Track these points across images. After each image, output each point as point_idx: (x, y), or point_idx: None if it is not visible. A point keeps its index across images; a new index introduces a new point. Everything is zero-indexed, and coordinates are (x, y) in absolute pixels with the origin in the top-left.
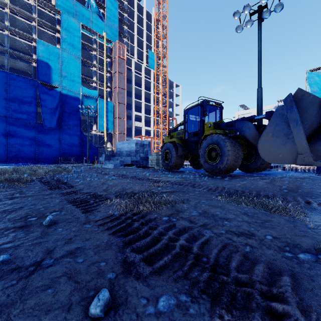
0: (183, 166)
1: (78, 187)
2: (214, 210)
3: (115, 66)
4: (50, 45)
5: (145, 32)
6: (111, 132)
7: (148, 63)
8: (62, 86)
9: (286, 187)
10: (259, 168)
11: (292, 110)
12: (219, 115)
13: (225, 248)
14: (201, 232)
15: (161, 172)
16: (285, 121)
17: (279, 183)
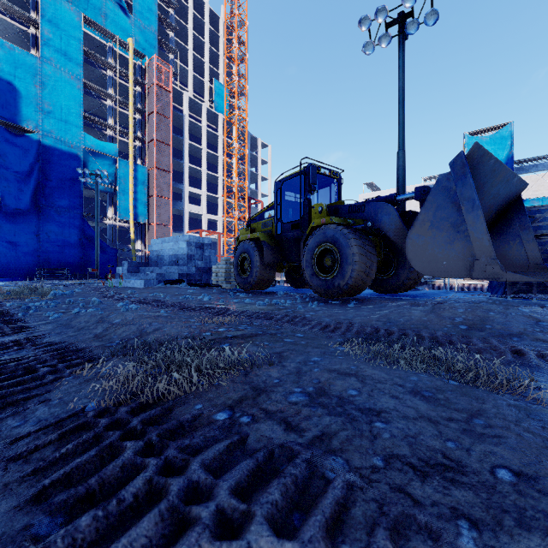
0: (273, 283)
1: (39, 331)
2: (344, 385)
3: (150, 101)
4: (18, 49)
5: (207, 47)
6: (144, 221)
7: (213, 102)
8: (44, 129)
9: (462, 321)
10: (403, 286)
11: (465, 181)
12: (337, 193)
13: (399, 541)
14: (317, 469)
15: (233, 294)
16: (452, 200)
17: (448, 312)
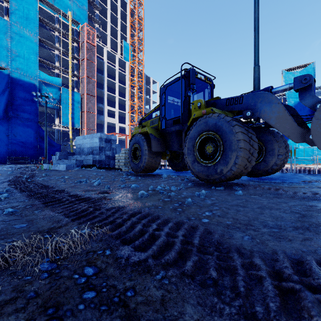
0: (159, 167)
1: None
2: None
3: (83, 52)
4: None
5: (119, 20)
6: (78, 127)
7: (122, 55)
8: (12, 67)
9: None
10: (271, 171)
11: None
12: (210, 96)
13: None
14: None
15: (126, 177)
16: None
17: None
